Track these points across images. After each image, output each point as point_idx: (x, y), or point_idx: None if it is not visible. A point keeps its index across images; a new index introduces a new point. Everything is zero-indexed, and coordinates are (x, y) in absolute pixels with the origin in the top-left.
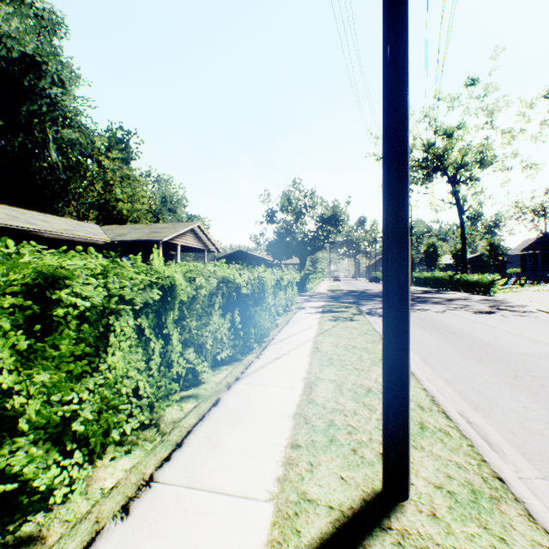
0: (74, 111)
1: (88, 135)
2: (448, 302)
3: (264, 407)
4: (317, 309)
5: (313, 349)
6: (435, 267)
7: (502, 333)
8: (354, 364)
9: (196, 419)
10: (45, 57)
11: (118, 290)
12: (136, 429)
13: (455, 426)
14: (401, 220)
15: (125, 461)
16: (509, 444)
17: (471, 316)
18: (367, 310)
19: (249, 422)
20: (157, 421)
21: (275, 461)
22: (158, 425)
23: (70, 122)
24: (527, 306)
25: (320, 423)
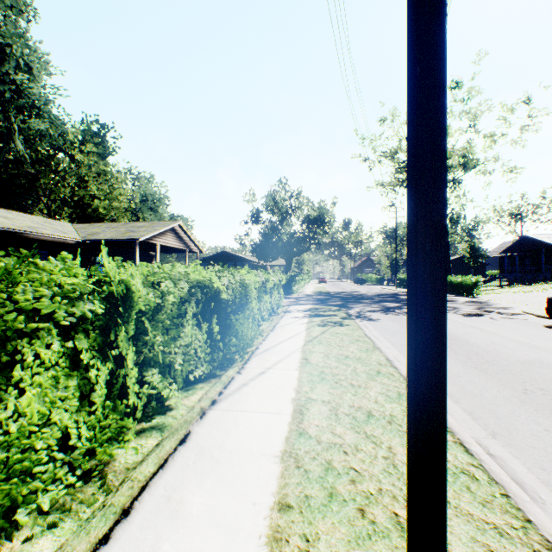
0: (42, 99)
1: (59, 126)
2: None
3: (245, 443)
4: (305, 312)
5: (302, 361)
6: None
7: (496, 337)
8: (349, 380)
9: (156, 466)
10: (8, 38)
11: (28, 302)
12: (74, 483)
13: (479, 465)
14: (438, 203)
15: (45, 543)
16: (546, 487)
17: (461, 320)
18: (356, 314)
19: (224, 468)
20: (104, 469)
21: (257, 537)
22: (104, 475)
23: (39, 111)
24: (513, 308)
25: (315, 466)
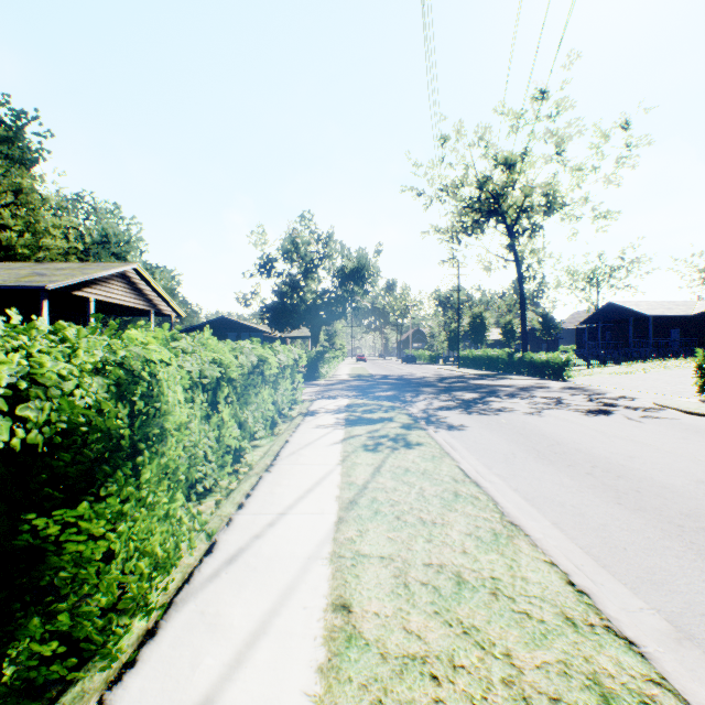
0: None
1: None
2: (526, 393)
3: None
4: (338, 415)
5: (333, 623)
6: (482, 343)
7: (694, 466)
8: None
9: None
10: None
11: None
12: None
13: None
14: None
15: None
16: None
17: (591, 423)
18: (422, 415)
19: None
20: None
21: None
22: None
23: None
24: (636, 398)
25: None
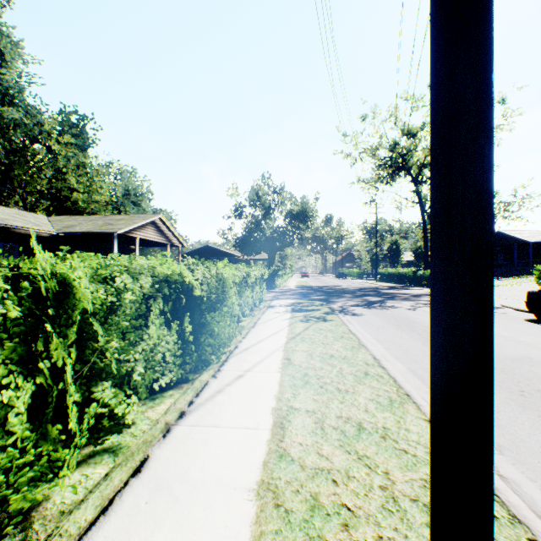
0: (16, 87)
1: (35, 115)
2: (416, 298)
3: (213, 471)
4: (287, 307)
5: (284, 361)
6: (398, 263)
7: None
8: (335, 383)
9: (96, 510)
10: None
11: None
12: None
13: (494, 496)
14: (483, 156)
15: None
16: None
17: None
18: (339, 308)
19: (184, 511)
20: (31, 514)
21: None
22: (27, 526)
23: (12, 99)
24: None
25: (298, 504)
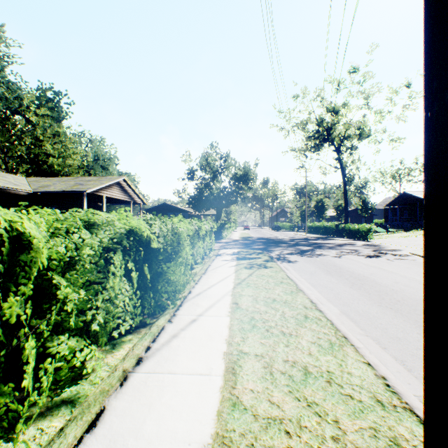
0: None
1: (15, 90)
2: (339, 247)
3: (168, 424)
4: (233, 256)
5: (232, 305)
6: (322, 218)
7: (398, 277)
8: (280, 327)
9: None
10: None
11: None
12: None
13: None
14: None
15: None
16: None
17: (364, 261)
18: (276, 256)
19: None
20: None
21: None
22: None
23: None
24: (401, 250)
25: None
